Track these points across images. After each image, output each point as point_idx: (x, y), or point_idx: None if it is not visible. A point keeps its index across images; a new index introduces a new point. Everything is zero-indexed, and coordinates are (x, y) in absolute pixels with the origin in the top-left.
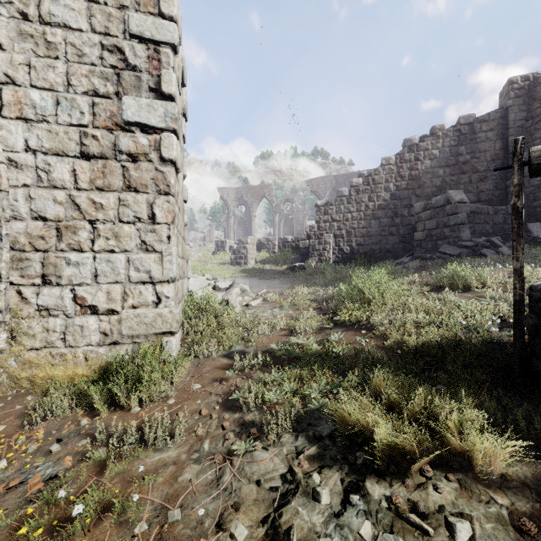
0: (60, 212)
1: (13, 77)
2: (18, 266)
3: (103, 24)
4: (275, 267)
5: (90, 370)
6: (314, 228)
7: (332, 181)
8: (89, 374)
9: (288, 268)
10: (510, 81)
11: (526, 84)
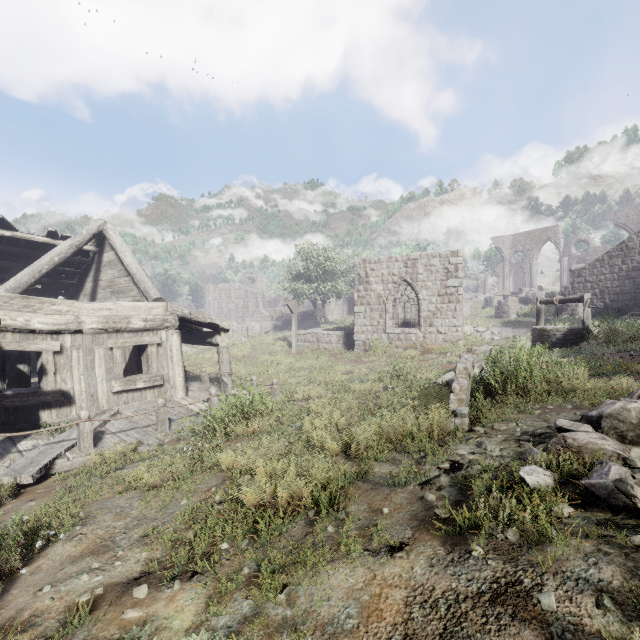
0: (433, 310)
1: (424, 280)
2: (425, 322)
3: (443, 263)
4: (532, 320)
5: (440, 347)
6: (568, 289)
7: None
8: (440, 348)
9: None
10: None
11: None
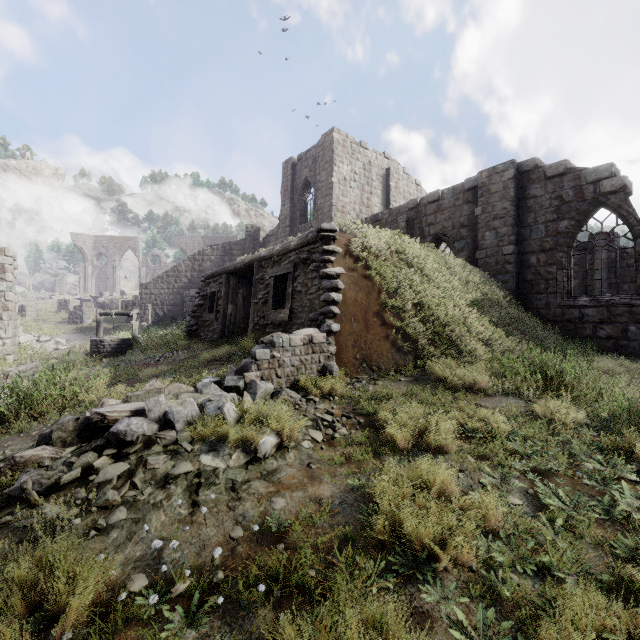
0: None
1: None
2: None
3: None
4: (107, 325)
5: None
6: (138, 298)
7: (200, 241)
8: None
9: (115, 326)
10: (246, 226)
11: (253, 230)
